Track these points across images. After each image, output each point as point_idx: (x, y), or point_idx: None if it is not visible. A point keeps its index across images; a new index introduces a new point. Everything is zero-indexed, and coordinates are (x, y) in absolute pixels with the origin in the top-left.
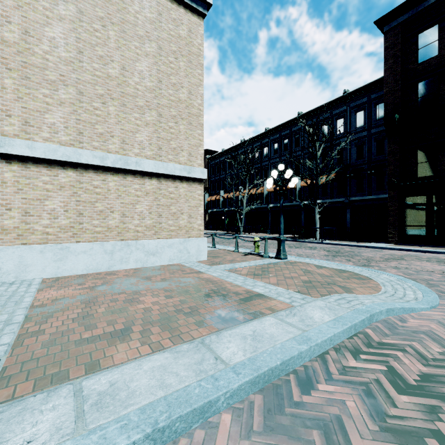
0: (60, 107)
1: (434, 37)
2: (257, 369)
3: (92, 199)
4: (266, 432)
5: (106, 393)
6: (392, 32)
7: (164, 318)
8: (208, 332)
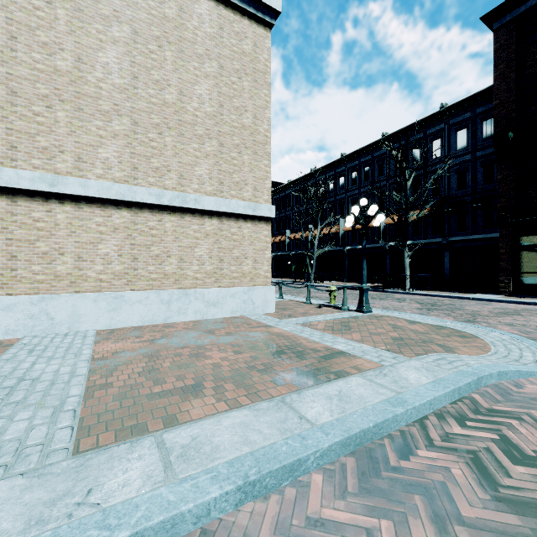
0: (114, 140)
1: None
2: (348, 430)
3: (148, 242)
4: (362, 494)
5: (190, 447)
6: (504, 29)
7: (236, 374)
8: (287, 390)
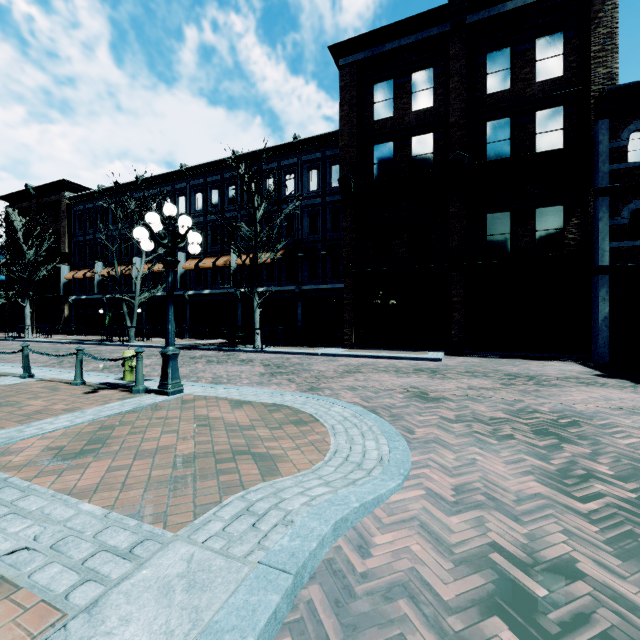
0: None
1: (389, 94)
2: None
3: None
4: None
5: None
6: (348, 70)
7: None
8: None
